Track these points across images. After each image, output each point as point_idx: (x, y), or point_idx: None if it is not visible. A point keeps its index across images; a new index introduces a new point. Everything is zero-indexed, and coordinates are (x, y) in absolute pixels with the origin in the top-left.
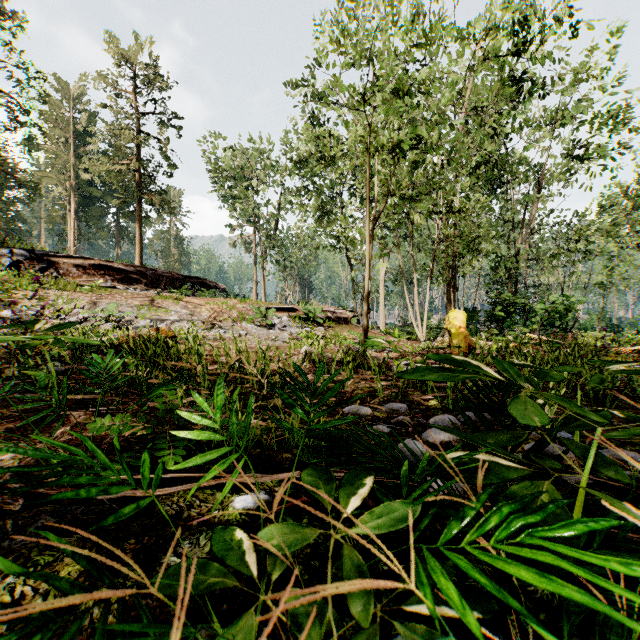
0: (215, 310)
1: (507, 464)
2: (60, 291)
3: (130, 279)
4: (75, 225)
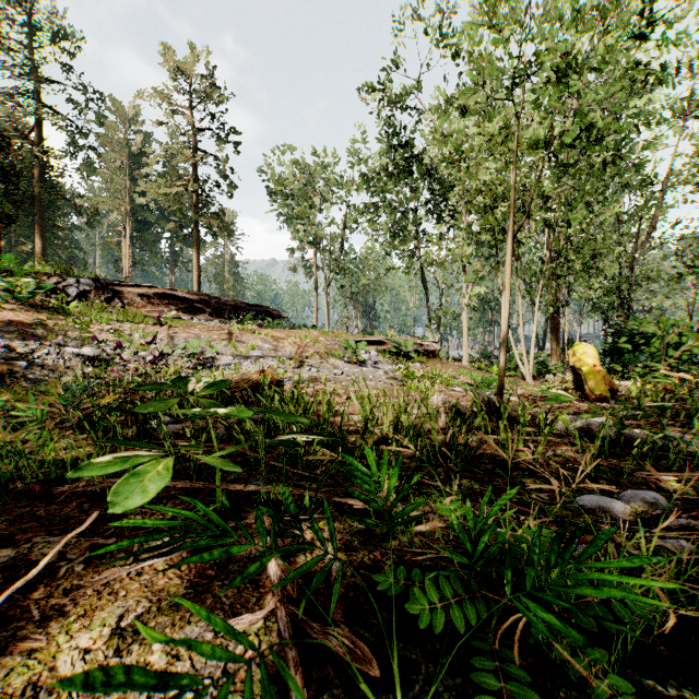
0: (299, 344)
1: None
2: (132, 324)
3: (194, 308)
4: (130, 252)
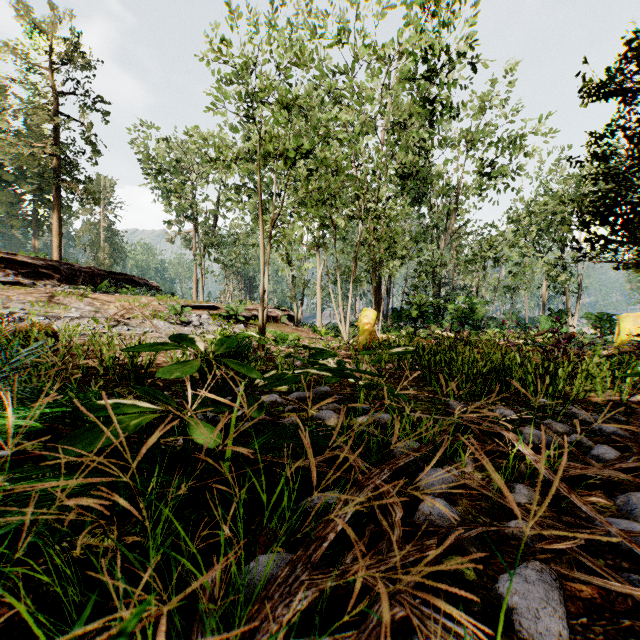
0: (125, 307)
1: (145, 405)
2: None
3: (39, 274)
4: None
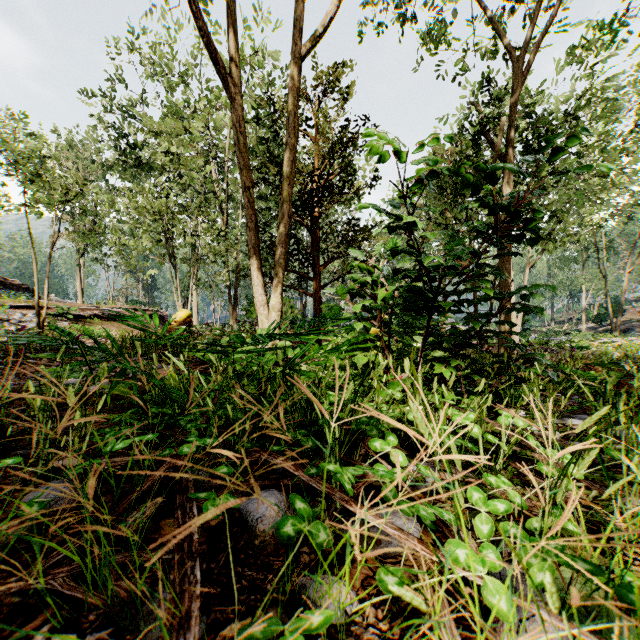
0: None
1: None
2: None
3: None
4: None
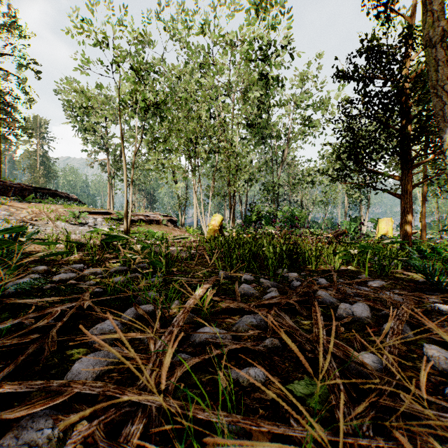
0: (35, 212)
1: None
2: None
3: None
4: None
